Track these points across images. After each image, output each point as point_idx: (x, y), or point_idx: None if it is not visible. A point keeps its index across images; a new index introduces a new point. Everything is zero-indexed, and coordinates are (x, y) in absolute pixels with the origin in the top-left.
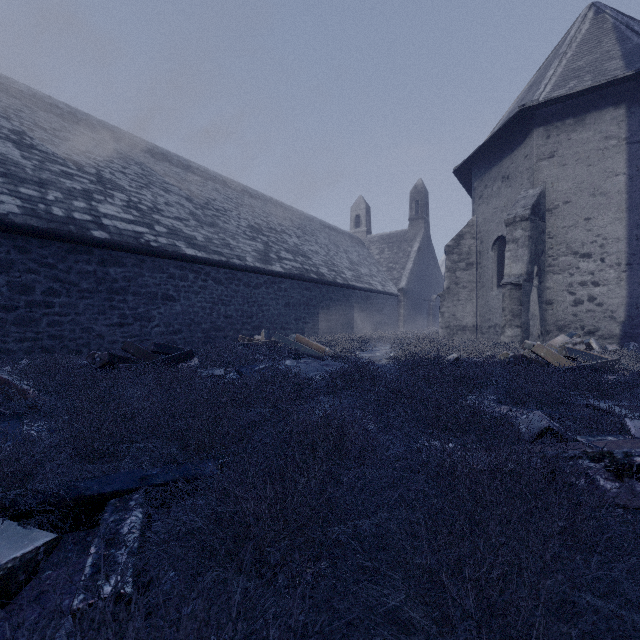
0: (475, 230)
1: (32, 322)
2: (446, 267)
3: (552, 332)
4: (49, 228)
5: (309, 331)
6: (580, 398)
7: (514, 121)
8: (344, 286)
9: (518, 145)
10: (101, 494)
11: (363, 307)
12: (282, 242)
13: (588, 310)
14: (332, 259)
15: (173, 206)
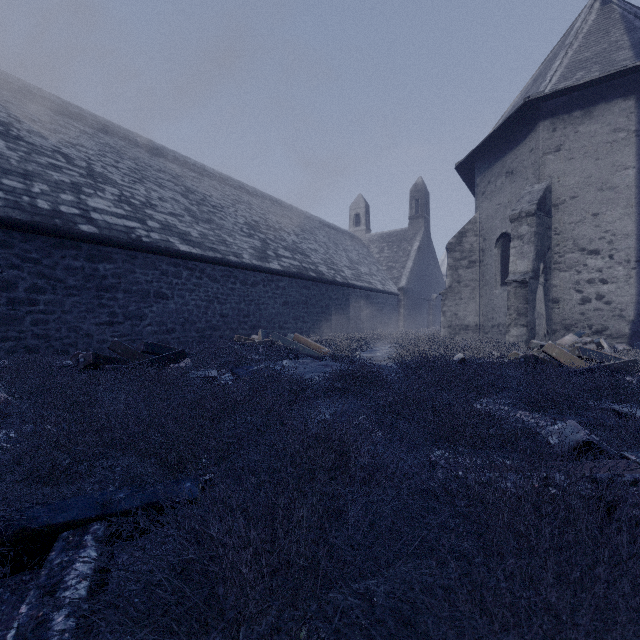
0: (478, 227)
1: (14, 320)
2: (448, 265)
3: (558, 331)
4: (33, 221)
5: (308, 330)
6: (602, 402)
7: (519, 114)
8: (343, 285)
9: (523, 139)
10: (51, 525)
11: (363, 306)
12: (280, 240)
13: (596, 308)
14: (331, 257)
15: (167, 201)
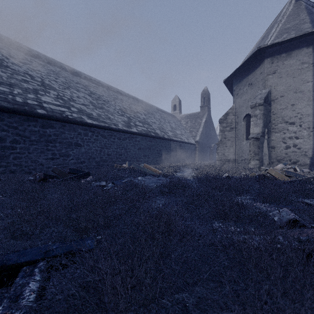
0: (234, 111)
1: (4, 157)
2: (220, 130)
3: (274, 162)
4: (13, 107)
5: (150, 162)
6: (298, 198)
7: (255, 55)
8: (168, 139)
9: (257, 67)
10: (17, 263)
11: (178, 150)
12: (137, 117)
13: (293, 151)
14: (162, 126)
15: (81, 98)
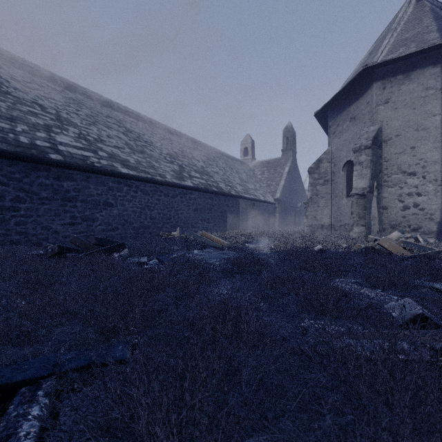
0: (330, 156)
1: (3, 222)
2: (309, 183)
3: (387, 229)
4: (16, 151)
5: (211, 228)
6: (423, 281)
7: (359, 77)
8: (236, 196)
9: (362, 95)
10: (12, 383)
11: (250, 211)
12: (192, 165)
13: (413, 213)
14: (228, 177)
15: (113, 138)
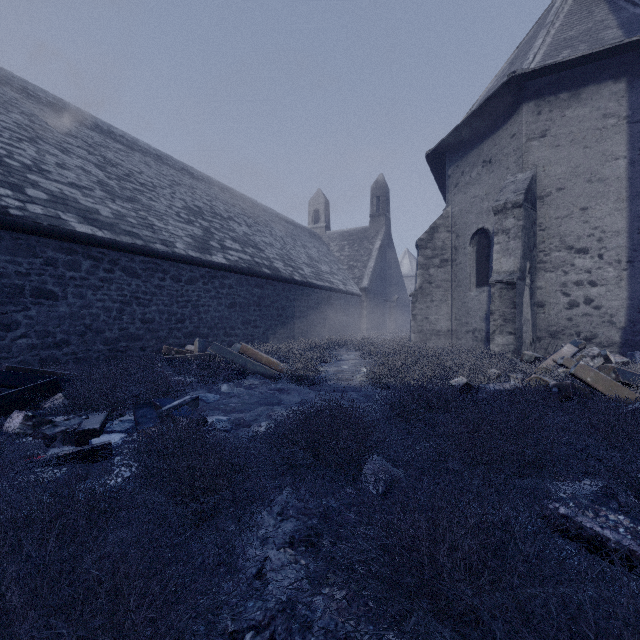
0: (450, 222)
1: None
2: (419, 263)
3: (544, 339)
4: None
5: (261, 337)
6: None
7: (500, 94)
8: (302, 284)
9: (503, 123)
10: None
11: (324, 308)
12: (228, 230)
13: (584, 314)
14: (289, 253)
15: (70, 170)
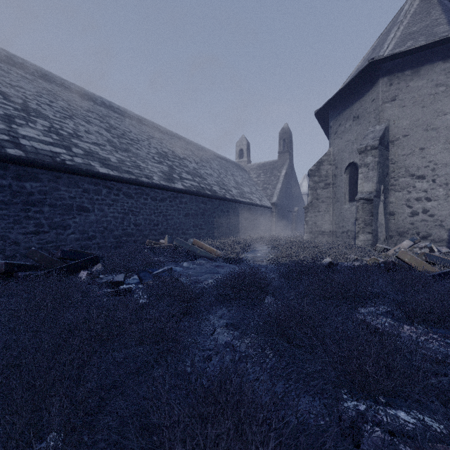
0: (331, 158)
1: None
2: (309, 186)
3: (394, 237)
4: None
5: (204, 235)
6: None
7: (364, 72)
8: (231, 200)
9: (366, 92)
10: None
11: (246, 216)
12: (184, 166)
13: (422, 220)
14: (222, 180)
15: (92, 134)
